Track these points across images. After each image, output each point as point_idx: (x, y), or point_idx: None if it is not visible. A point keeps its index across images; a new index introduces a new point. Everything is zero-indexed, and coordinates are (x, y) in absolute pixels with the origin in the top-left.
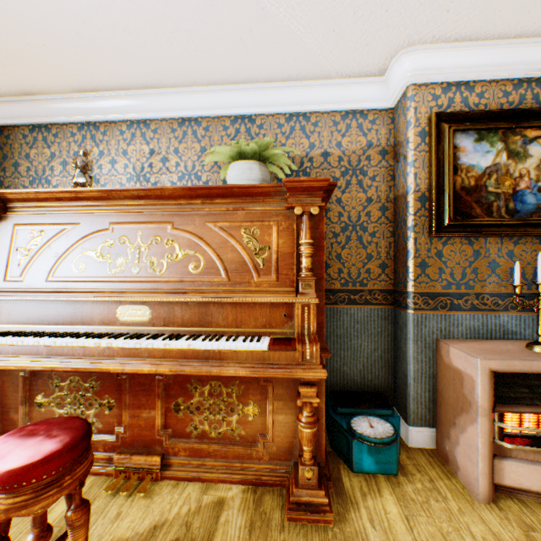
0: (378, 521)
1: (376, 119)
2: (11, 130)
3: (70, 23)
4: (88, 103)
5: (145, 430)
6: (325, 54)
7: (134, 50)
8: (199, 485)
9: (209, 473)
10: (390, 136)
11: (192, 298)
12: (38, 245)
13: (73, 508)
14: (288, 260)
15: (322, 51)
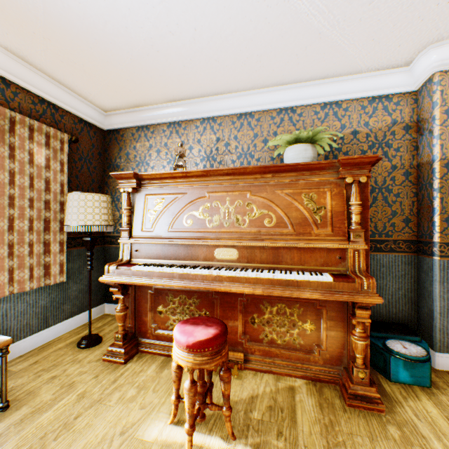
0: (422, 416)
1: (400, 101)
2: (124, 131)
3: (182, 61)
4: (175, 109)
5: (230, 334)
6: (360, 56)
7: (217, 71)
8: (272, 376)
9: (278, 368)
10: (412, 114)
11: (268, 244)
12: (161, 208)
13: (223, 370)
14: (340, 217)
15: (359, 55)
